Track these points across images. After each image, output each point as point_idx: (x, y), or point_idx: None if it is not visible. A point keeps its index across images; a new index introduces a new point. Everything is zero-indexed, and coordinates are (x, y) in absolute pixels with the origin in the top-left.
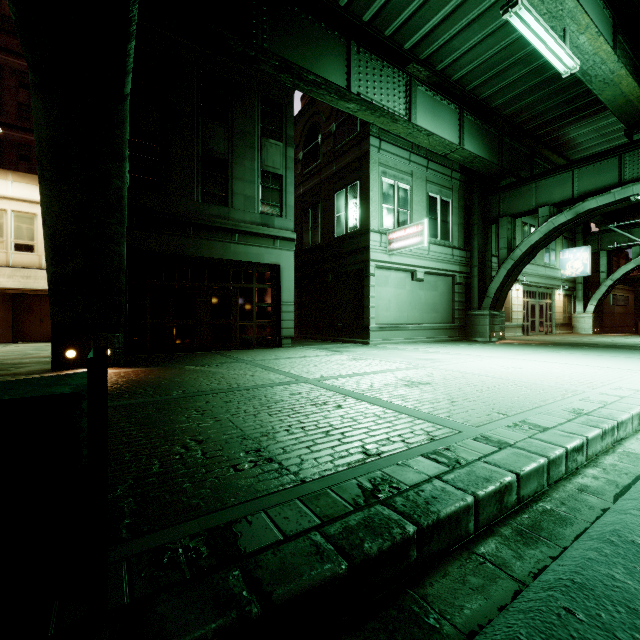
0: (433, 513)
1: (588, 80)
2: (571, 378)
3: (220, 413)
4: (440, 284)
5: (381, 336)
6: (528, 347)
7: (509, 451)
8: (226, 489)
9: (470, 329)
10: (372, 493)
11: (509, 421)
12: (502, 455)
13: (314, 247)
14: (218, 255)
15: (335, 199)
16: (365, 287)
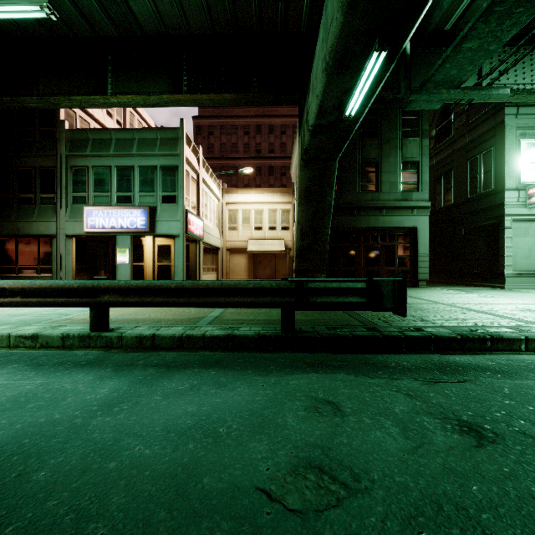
0: (500, 336)
1: None
2: None
3: None
4: None
5: (519, 282)
6: None
7: None
8: (413, 323)
9: None
10: (474, 330)
11: None
12: None
13: (446, 207)
14: (371, 225)
15: (468, 165)
16: (500, 239)
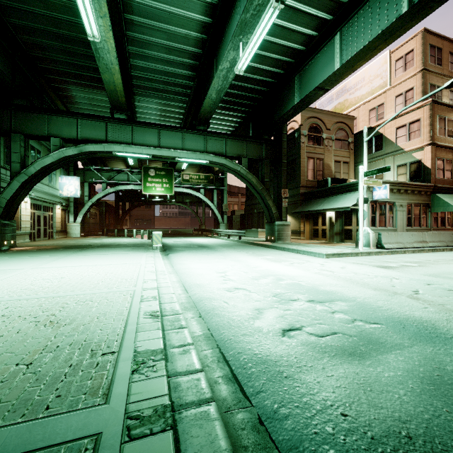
0: None
1: (98, 57)
2: (111, 279)
3: None
4: None
5: None
6: (47, 253)
7: (185, 423)
8: None
9: None
10: None
11: (127, 361)
12: (189, 441)
13: None
14: None
15: None
16: None
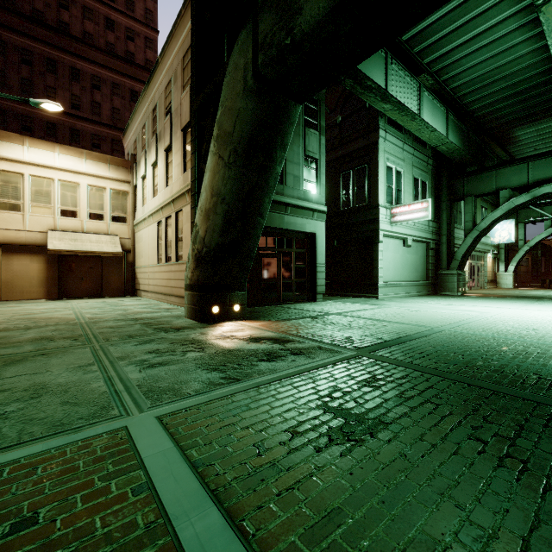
0: None
1: None
2: None
3: (473, 354)
4: (419, 249)
5: (385, 291)
6: (505, 300)
7: None
8: None
9: (440, 285)
10: None
11: None
12: None
13: None
14: (276, 225)
15: (341, 178)
16: (374, 252)
